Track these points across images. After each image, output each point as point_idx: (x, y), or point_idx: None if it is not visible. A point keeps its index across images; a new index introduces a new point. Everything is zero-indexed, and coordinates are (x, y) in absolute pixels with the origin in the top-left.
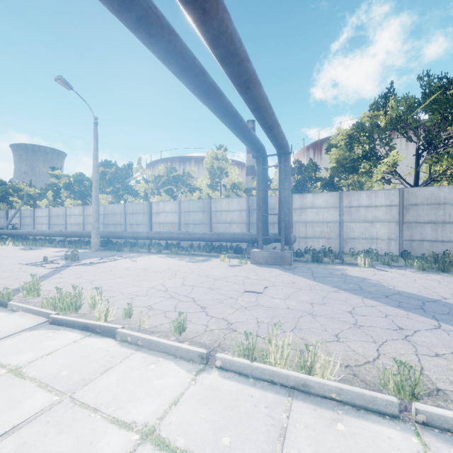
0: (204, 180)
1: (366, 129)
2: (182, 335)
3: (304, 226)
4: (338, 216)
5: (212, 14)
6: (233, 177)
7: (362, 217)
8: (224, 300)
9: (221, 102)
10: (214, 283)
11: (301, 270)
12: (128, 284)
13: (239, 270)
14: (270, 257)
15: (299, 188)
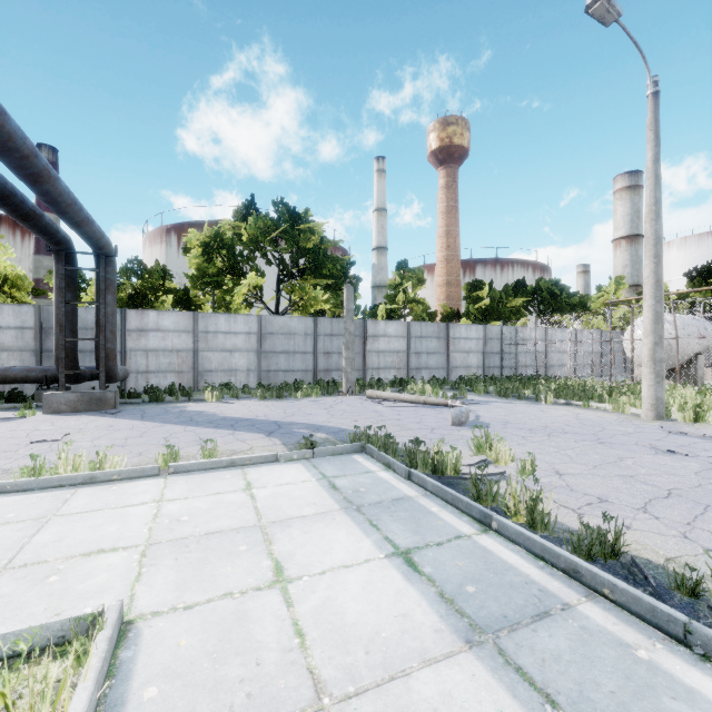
0: None
1: (227, 240)
2: None
3: (144, 355)
4: (193, 344)
5: None
6: (1, 262)
7: (220, 345)
8: None
9: None
10: None
11: (130, 413)
12: None
13: (20, 423)
14: (81, 400)
15: (138, 301)
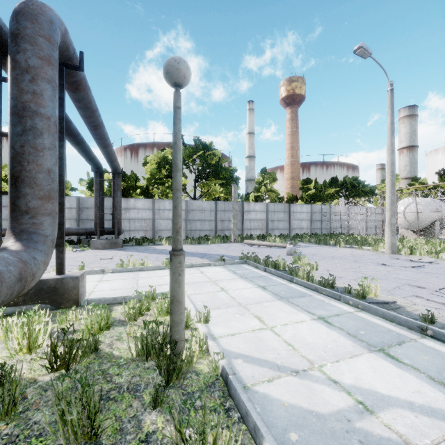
0: None
1: (169, 160)
2: None
3: (128, 222)
4: (152, 216)
5: (99, 129)
6: None
7: (166, 216)
8: (92, 263)
9: (84, 146)
10: (75, 259)
11: (130, 249)
12: None
13: (86, 253)
14: (107, 243)
15: (125, 193)
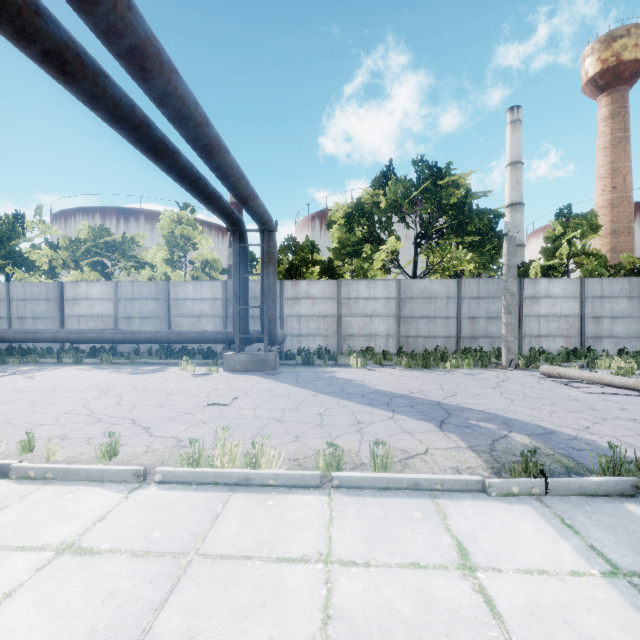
0: (158, 253)
1: (366, 208)
2: (113, 461)
3: (297, 321)
4: (336, 310)
5: (155, 73)
6: (204, 251)
7: (361, 311)
8: (177, 417)
9: (175, 162)
10: (167, 399)
11: (286, 376)
12: (22, 411)
13: (206, 380)
14: (250, 361)
15: (292, 273)
